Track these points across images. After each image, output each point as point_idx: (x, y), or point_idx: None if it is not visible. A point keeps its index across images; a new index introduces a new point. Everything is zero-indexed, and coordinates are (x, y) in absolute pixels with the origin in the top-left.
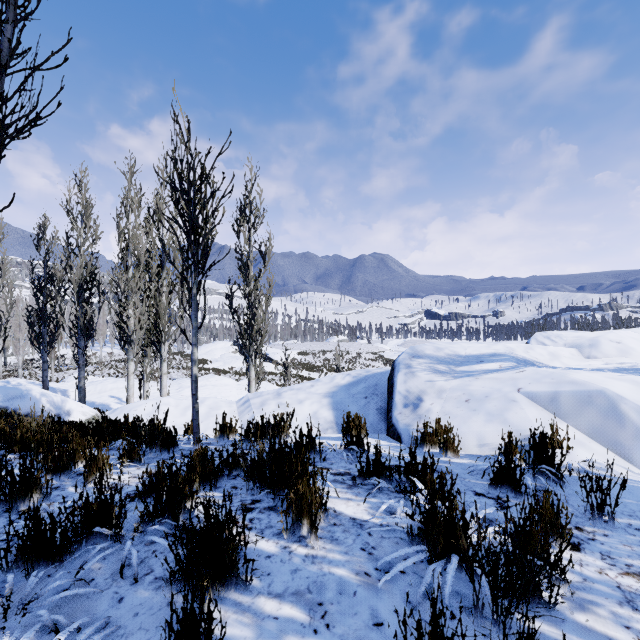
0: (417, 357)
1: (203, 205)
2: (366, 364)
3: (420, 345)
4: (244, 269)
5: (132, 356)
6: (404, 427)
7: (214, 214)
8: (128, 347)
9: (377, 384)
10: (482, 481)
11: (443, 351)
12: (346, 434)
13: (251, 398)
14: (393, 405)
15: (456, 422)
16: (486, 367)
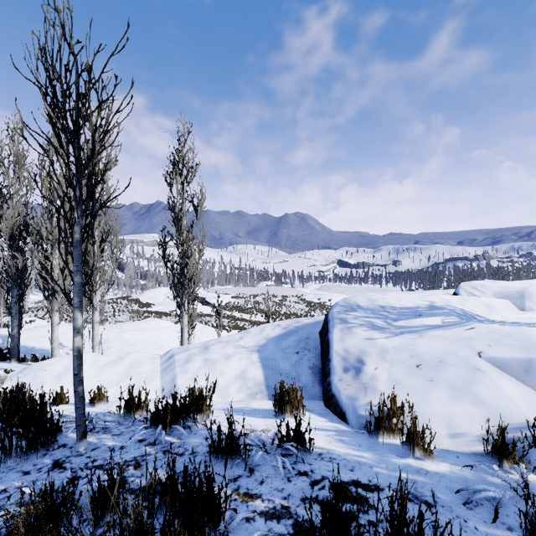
0: (351, 310)
1: (86, 117)
2: (290, 306)
3: (352, 296)
4: (177, 220)
5: (57, 307)
6: (348, 401)
7: (105, 132)
8: (52, 297)
9: (308, 337)
10: (496, 528)
11: (377, 303)
12: (279, 409)
13: (176, 353)
14: (331, 368)
15: (412, 397)
16: (427, 322)
